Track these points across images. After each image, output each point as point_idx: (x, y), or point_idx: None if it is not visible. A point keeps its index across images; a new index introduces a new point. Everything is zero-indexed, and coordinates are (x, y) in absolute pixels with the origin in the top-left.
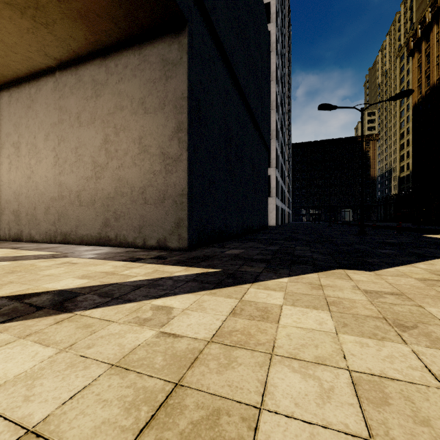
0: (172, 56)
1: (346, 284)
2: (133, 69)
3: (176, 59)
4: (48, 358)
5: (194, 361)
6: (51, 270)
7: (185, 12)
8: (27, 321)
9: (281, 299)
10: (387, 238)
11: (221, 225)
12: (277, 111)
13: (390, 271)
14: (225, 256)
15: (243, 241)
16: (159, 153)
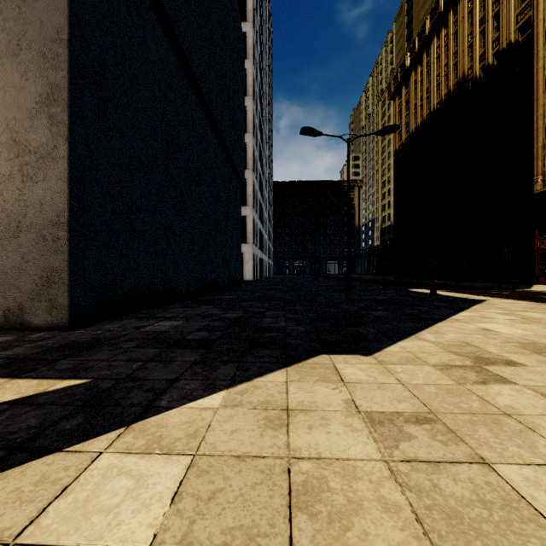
0: None
1: (334, 400)
2: None
3: None
4: None
5: None
6: None
7: None
8: None
9: (163, 504)
10: (376, 295)
11: (155, 281)
12: (255, 135)
13: (395, 351)
14: (135, 337)
15: (192, 305)
16: (7, 141)
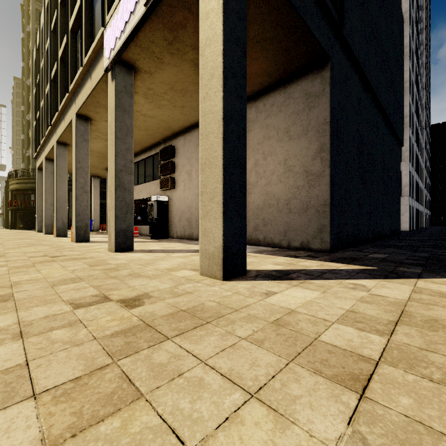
0: (314, 90)
1: None
2: (279, 106)
3: (318, 91)
4: (320, 294)
5: (405, 305)
6: (248, 259)
7: (328, 51)
8: (284, 281)
9: None
10: None
11: (354, 231)
12: (410, 92)
13: None
14: (371, 258)
15: (378, 247)
16: (302, 171)
